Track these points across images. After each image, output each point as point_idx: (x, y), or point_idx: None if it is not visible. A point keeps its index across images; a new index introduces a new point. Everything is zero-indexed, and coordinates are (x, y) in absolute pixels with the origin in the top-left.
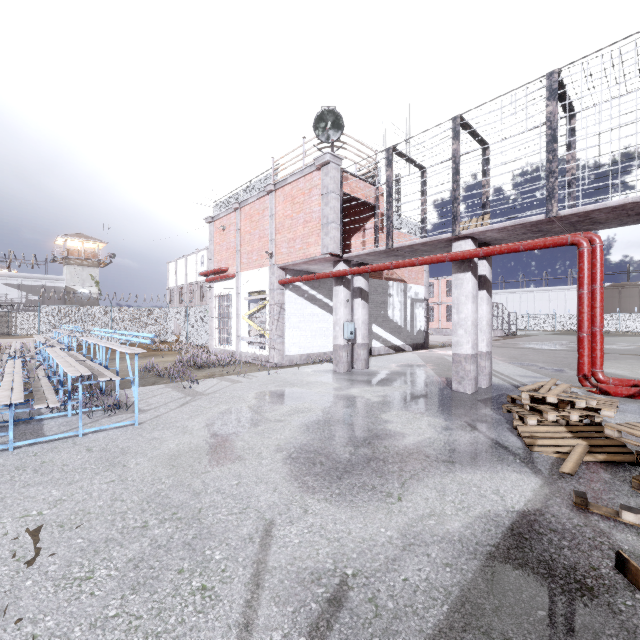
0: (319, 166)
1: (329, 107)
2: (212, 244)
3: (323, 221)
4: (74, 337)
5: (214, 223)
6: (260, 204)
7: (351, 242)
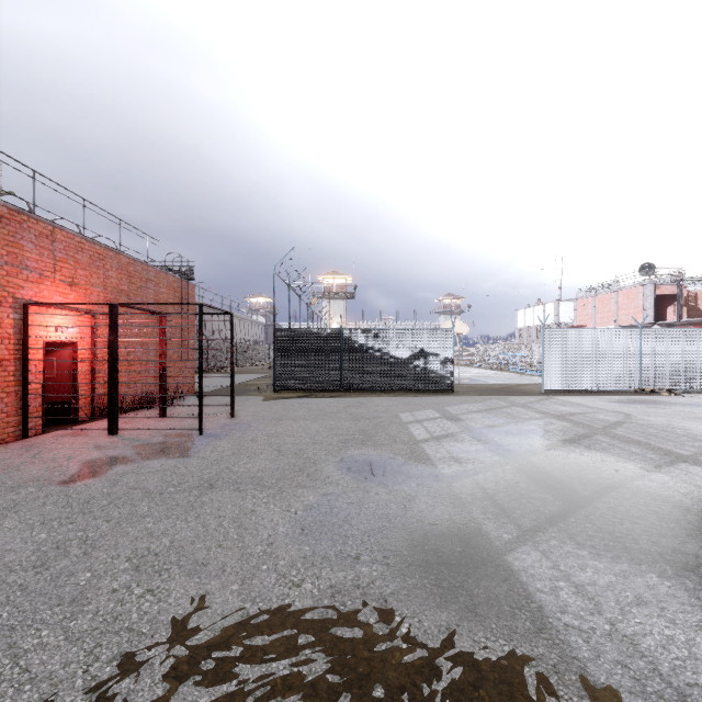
0: (642, 285)
1: (646, 264)
2: (575, 312)
3: (644, 309)
4: (487, 360)
5: (576, 301)
6: (608, 296)
7: (666, 310)
